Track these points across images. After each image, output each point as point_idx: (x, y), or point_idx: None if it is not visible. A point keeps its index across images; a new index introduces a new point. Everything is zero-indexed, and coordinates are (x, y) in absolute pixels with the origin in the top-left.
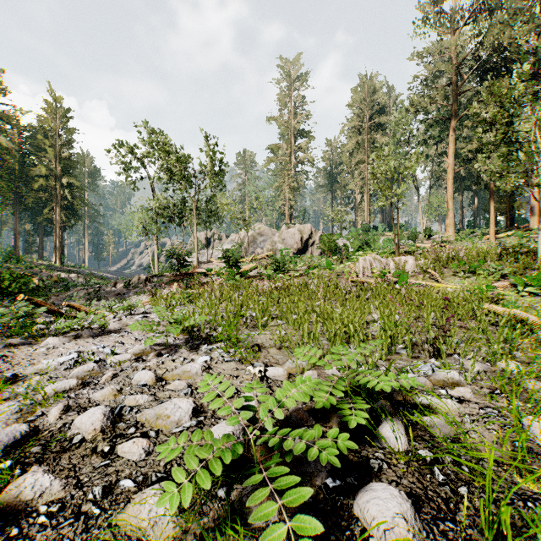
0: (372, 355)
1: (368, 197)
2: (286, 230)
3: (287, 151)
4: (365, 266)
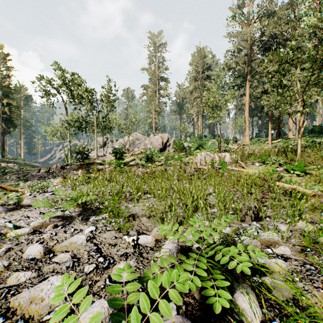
0: (213, 220)
1: (201, 118)
2: (153, 137)
3: (154, 89)
4: (201, 159)
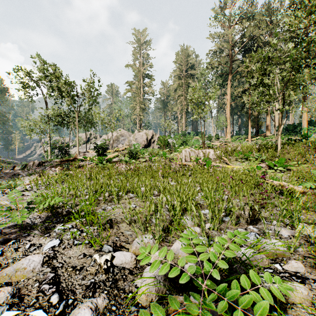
0: (205, 225)
1: (185, 116)
2: (137, 133)
3: (138, 86)
4: (186, 155)
